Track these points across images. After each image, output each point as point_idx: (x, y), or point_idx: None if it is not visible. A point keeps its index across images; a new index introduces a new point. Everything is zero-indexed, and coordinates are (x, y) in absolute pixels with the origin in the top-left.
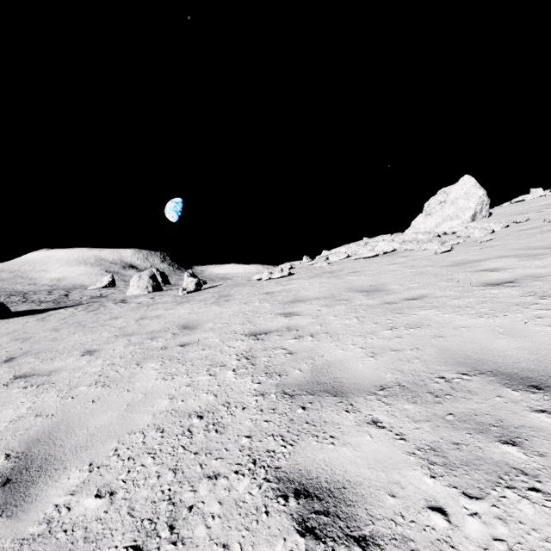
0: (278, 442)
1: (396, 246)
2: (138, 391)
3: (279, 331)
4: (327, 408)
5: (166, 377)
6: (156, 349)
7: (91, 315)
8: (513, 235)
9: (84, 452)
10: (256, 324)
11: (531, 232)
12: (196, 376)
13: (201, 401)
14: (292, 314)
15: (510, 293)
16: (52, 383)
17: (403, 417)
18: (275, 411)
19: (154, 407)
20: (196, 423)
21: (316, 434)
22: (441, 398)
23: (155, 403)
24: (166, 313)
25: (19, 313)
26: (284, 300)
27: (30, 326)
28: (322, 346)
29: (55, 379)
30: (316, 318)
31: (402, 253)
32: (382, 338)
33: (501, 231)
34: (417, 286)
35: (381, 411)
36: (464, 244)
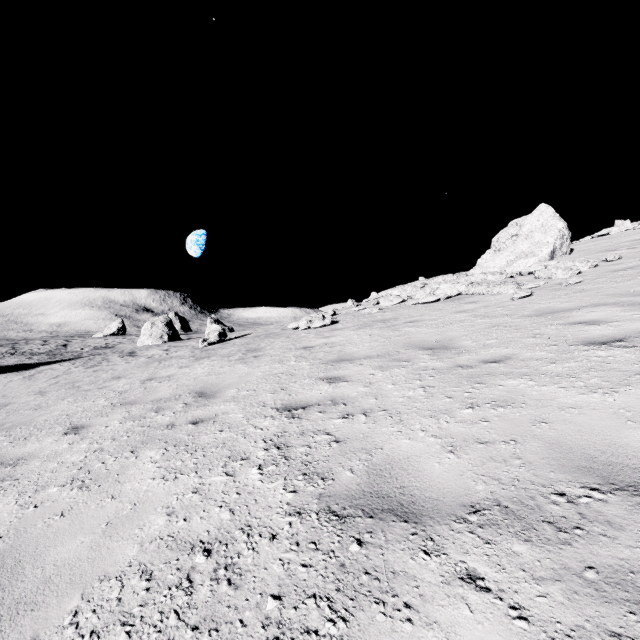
0: (323, 611)
1: (461, 289)
2: (125, 498)
3: (321, 404)
4: (395, 545)
5: (167, 475)
6: (160, 428)
7: (90, 373)
8: (606, 277)
9: (28, 615)
10: (292, 392)
11: (628, 273)
12: (208, 476)
13: (210, 521)
14: (337, 379)
15: (623, 356)
16: (14, 479)
17: (515, 569)
18: (318, 547)
19: (144, 530)
20: (201, 563)
21: (382, 598)
22: (568, 533)
23: (146, 522)
24: (180, 373)
25: (3, 369)
26: (327, 359)
27: (13, 387)
28: (380, 431)
29: (21, 472)
30: (369, 386)
31: (469, 298)
32: (462, 422)
33: (589, 271)
34: (496, 343)
35: (479, 554)
36: (546, 287)
